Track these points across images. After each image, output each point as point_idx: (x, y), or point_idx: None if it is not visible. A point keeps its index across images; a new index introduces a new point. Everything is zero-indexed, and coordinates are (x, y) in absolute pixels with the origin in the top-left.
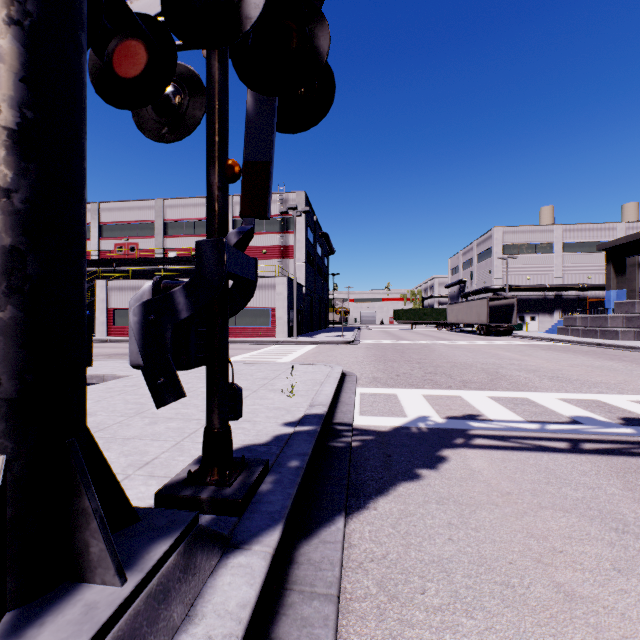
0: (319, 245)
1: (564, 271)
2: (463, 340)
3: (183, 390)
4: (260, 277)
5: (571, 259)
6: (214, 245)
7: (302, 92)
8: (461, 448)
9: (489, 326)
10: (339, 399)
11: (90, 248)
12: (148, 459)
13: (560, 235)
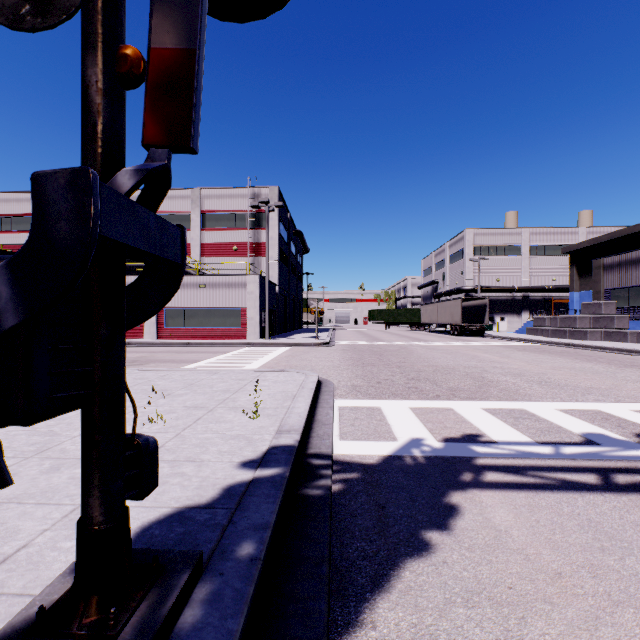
0: (293, 243)
1: (531, 273)
2: (439, 341)
3: (5, 472)
4: (230, 275)
5: (537, 261)
6: (69, 181)
7: None
8: (472, 489)
9: (463, 326)
10: (314, 417)
11: None
12: (10, 549)
13: (527, 238)
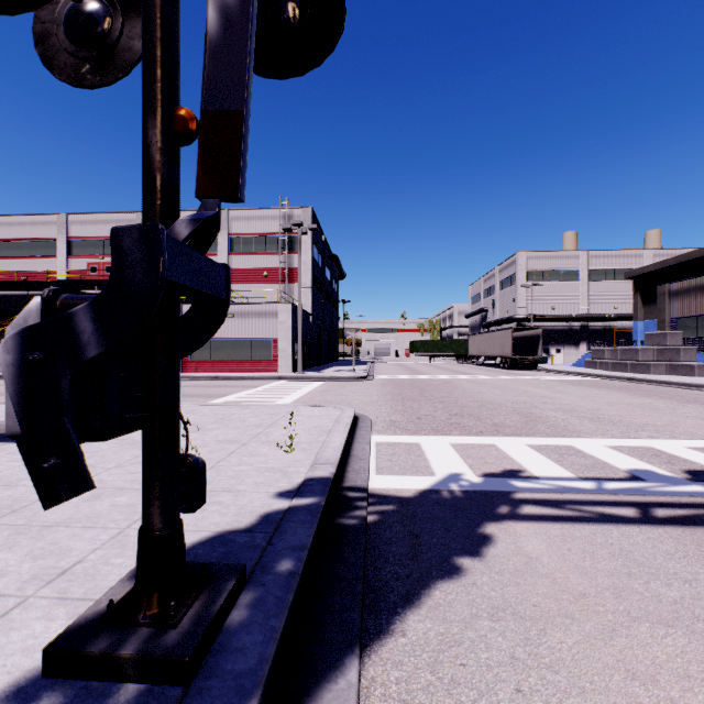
0: (328, 268)
1: (590, 300)
2: (487, 375)
3: (89, 478)
4: (260, 303)
5: (597, 287)
6: (142, 235)
7: (295, 15)
8: (508, 521)
9: (514, 359)
10: (350, 452)
11: (57, 267)
12: (67, 564)
13: (586, 262)
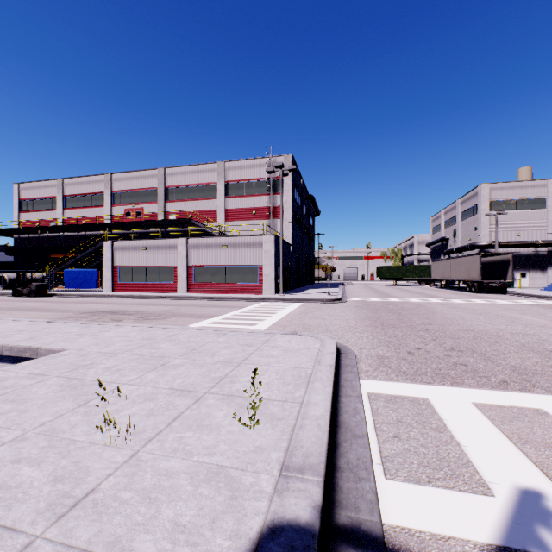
0: (305, 207)
1: None
2: (456, 298)
3: None
4: (248, 235)
5: None
6: None
7: None
8: None
9: (481, 283)
10: (338, 416)
11: (104, 214)
12: None
13: None
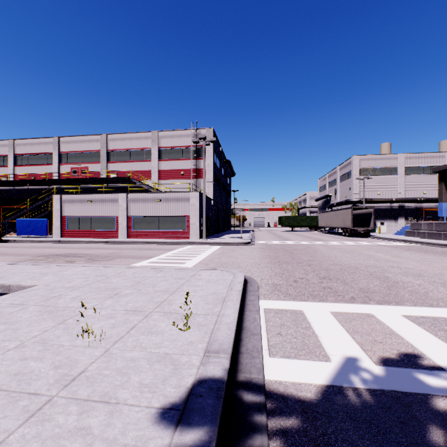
0: (224, 169)
1: (405, 188)
2: (335, 241)
3: None
4: (178, 192)
5: (411, 179)
6: None
7: None
8: None
9: (352, 229)
10: (243, 323)
11: (53, 171)
12: None
13: (402, 161)
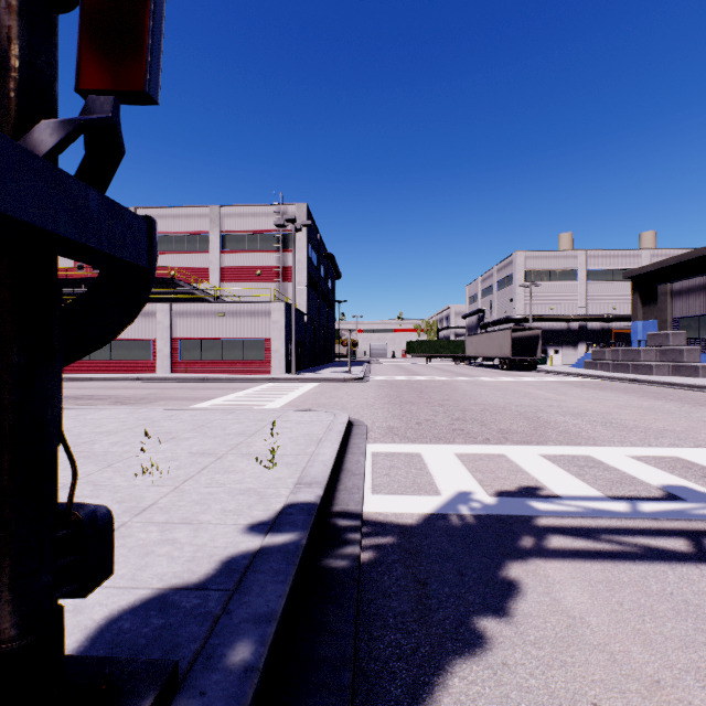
0: (323, 267)
1: (588, 300)
2: (486, 376)
3: None
4: (252, 302)
5: (595, 287)
6: None
7: None
8: (535, 559)
9: (512, 360)
10: (343, 465)
11: None
12: None
13: (584, 261)
